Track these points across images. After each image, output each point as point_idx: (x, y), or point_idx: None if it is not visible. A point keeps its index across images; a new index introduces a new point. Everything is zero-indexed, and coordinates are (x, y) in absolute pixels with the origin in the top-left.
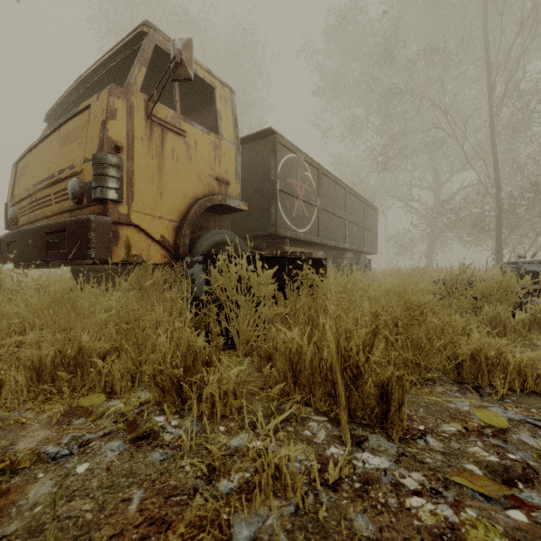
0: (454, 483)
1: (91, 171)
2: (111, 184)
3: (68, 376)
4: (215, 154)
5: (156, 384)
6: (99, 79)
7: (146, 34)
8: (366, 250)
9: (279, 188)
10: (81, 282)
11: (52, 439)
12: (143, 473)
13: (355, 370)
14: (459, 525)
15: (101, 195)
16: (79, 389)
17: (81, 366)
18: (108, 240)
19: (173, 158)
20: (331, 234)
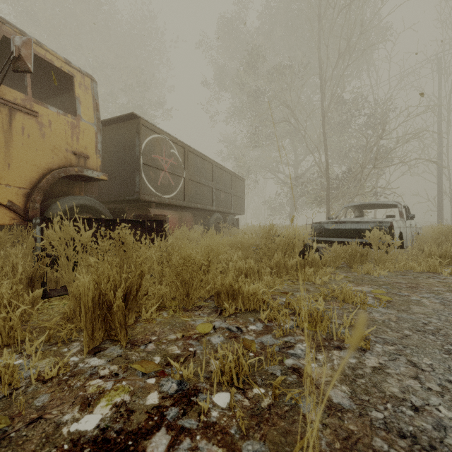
0: (133, 369)
1: None
2: None
3: None
4: (72, 132)
5: None
6: None
7: None
8: (233, 211)
9: (142, 162)
10: None
11: None
12: None
13: (109, 303)
14: (108, 390)
15: None
16: None
17: None
18: None
19: (24, 134)
20: (198, 199)
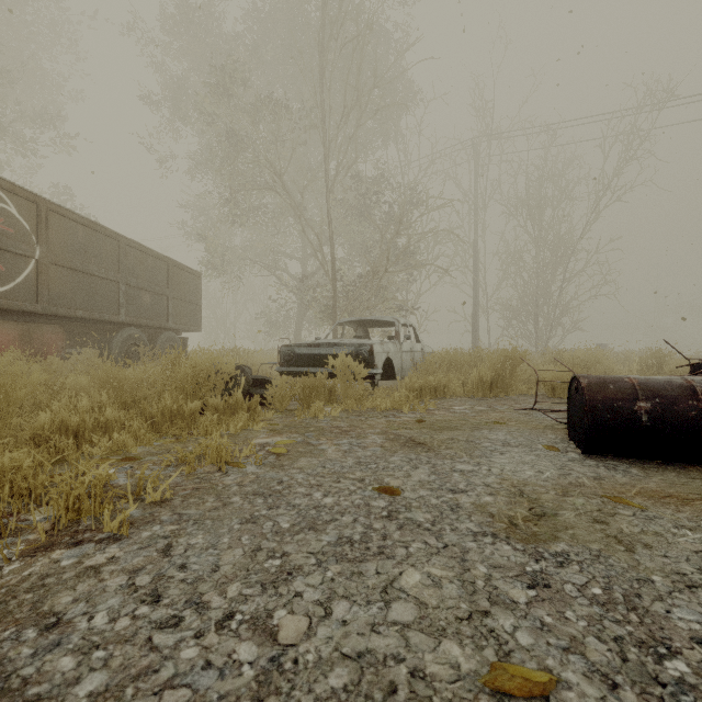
0: None
1: None
2: None
3: None
4: None
5: None
6: None
7: None
8: (174, 326)
9: None
10: None
11: None
12: None
13: None
14: None
15: None
16: None
17: None
18: None
19: None
20: (80, 301)
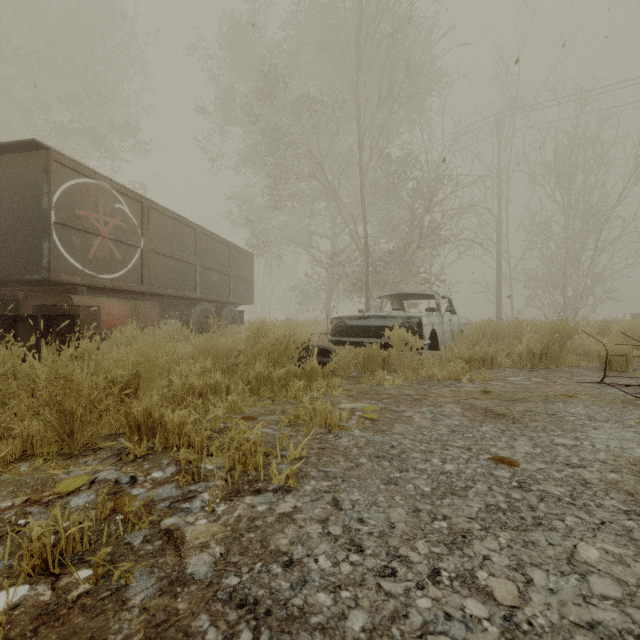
0: None
1: None
2: None
3: None
4: None
5: None
6: None
7: None
8: (234, 300)
9: (56, 220)
10: None
11: None
12: None
13: None
14: None
15: None
16: None
17: None
18: None
19: None
20: (170, 282)
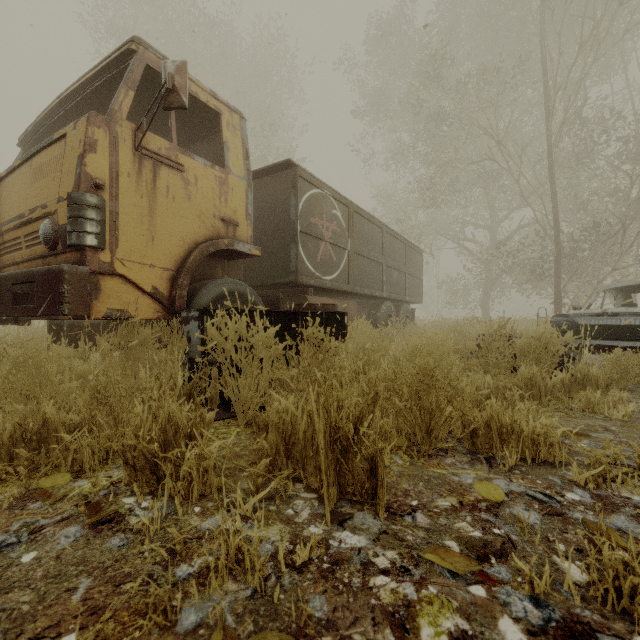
0: (426, 561)
1: (66, 212)
2: (89, 228)
3: (29, 454)
4: (220, 191)
5: (126, 461)
6: (82, 100)
7: (135, 52)
8: (408, 299)
9: (300, 229)
10: (60, 340)
11: (0, 527)
12: (96, 561)
13: (345, 443)
14: (416, 602)
15: (77, 241)
16: (41, 468)
17: (46, 441)
18: (85, 293)
19: (168, 196)
20: (365, 281)
